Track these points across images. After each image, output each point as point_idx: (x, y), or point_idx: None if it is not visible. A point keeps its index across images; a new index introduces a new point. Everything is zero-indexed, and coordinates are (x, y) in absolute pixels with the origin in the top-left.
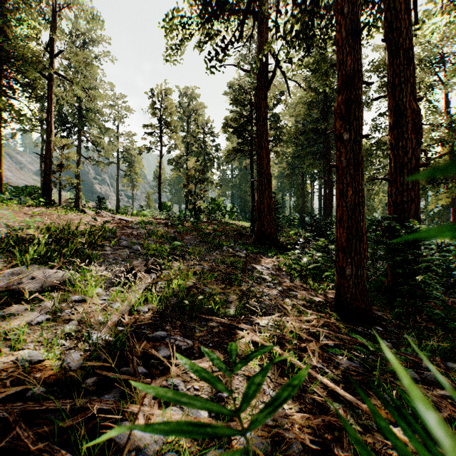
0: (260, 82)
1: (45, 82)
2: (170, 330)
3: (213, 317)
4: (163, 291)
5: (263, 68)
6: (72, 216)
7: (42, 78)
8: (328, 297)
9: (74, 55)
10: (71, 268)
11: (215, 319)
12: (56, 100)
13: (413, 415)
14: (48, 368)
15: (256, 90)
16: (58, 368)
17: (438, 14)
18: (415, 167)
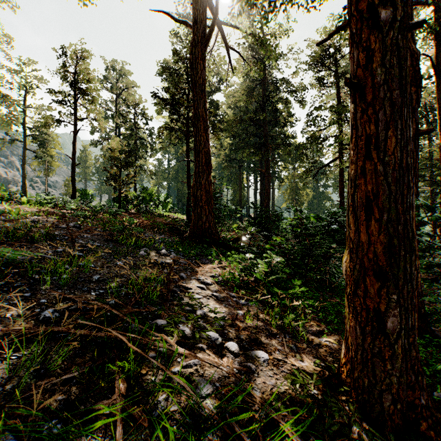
0: (196, 36)
1: None
2: None
3: None
4: None
5: (201, 19)
6: None
7: None
8: (313, 345)
9: None
10: None
11: None
12: None
13: None
14: None
15: (191, 45)
16: None
17: None
18: (415, 134)
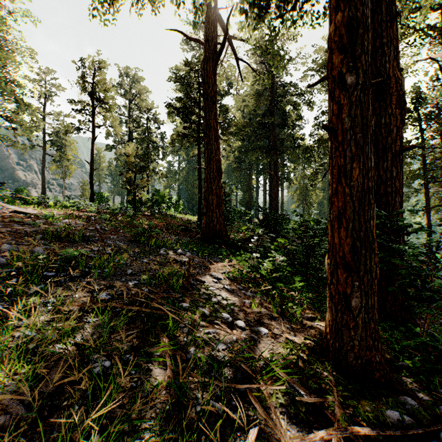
0: (208, 52)
1: None
2: None
3: None
4: None
5: (212, 37)
6: None
7: None
8: (306, 326)
9: None
10: None
11: None
12: None
13: None
14: None
15: (203, 61)
16: None
17: None
18: (400, 150)
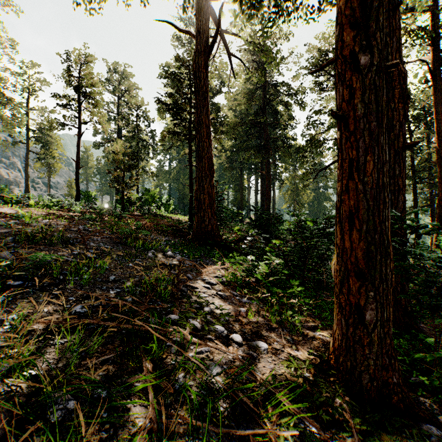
0: (200, 45)
1: None
2: None
3: None
4: None
5: (204, 30)
6: None
7: None
8: (308, 337)
9: None
10: None
11: None
12: None
13: None
14: None
15: (194, 54)
16: None
17: None
18: (403, 146)
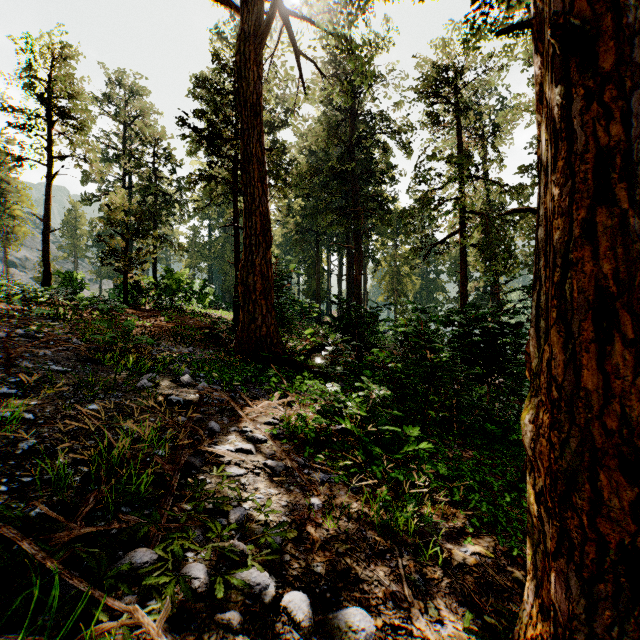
0: (247, 25)
1: None
2: None
3: None
4: None
5: None
6: None
7: None
8: (453, 567)
9: None
10: None
11: None
12: None
13: None
14: None
15: (238, 39)
16: None
17: None
18: None
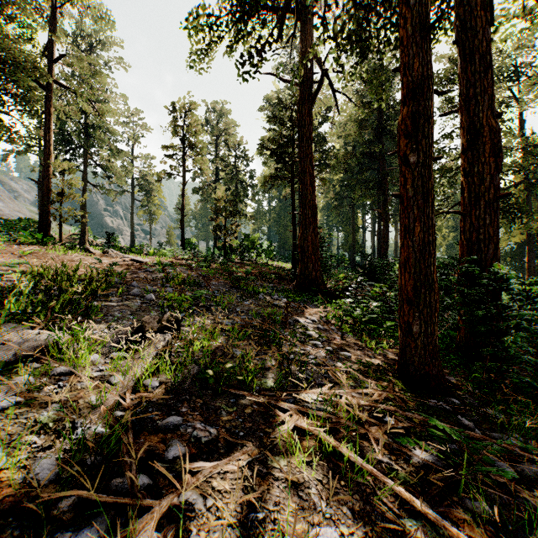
0: (303, 94)
1: (42, 93)
2: (187, 414)
3: (245, 392)
4: (181, 355)
5: (307, 78)
6: (73, 256)
7: (39, 87)
8: (388, 358)
9: (78, 61)
10: (62, 326)
11: (248, 395)
12: (57, 115)
13: (515, 533)
14: (5, 483)
15: (298, 104)
16: (21, 482)
17: (517, 14)
18: (494, 197)
